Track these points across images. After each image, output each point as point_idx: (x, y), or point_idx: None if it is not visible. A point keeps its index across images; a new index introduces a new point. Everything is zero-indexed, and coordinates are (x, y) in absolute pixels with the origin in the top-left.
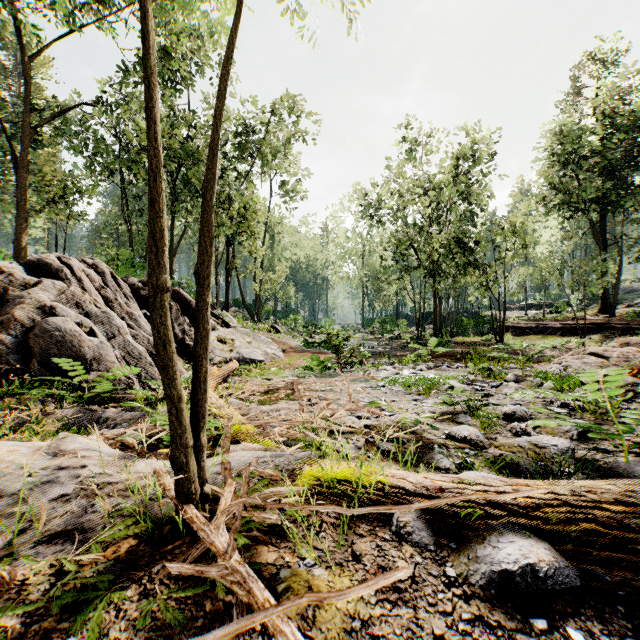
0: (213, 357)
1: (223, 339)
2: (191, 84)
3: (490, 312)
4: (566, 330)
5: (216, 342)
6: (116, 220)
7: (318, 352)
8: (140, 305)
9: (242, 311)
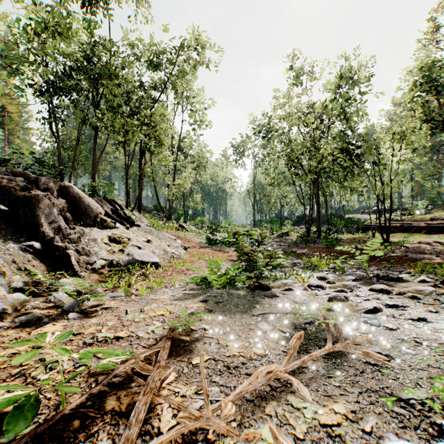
0: (94, 260)
1: (117, 238)
2: (107, 10)
3: (350, 215)
4: (430, 229)
5: (106, 242)
6: (53, 138)
7: (219, 249)
8: (1, 197)
9: (161, 214)
